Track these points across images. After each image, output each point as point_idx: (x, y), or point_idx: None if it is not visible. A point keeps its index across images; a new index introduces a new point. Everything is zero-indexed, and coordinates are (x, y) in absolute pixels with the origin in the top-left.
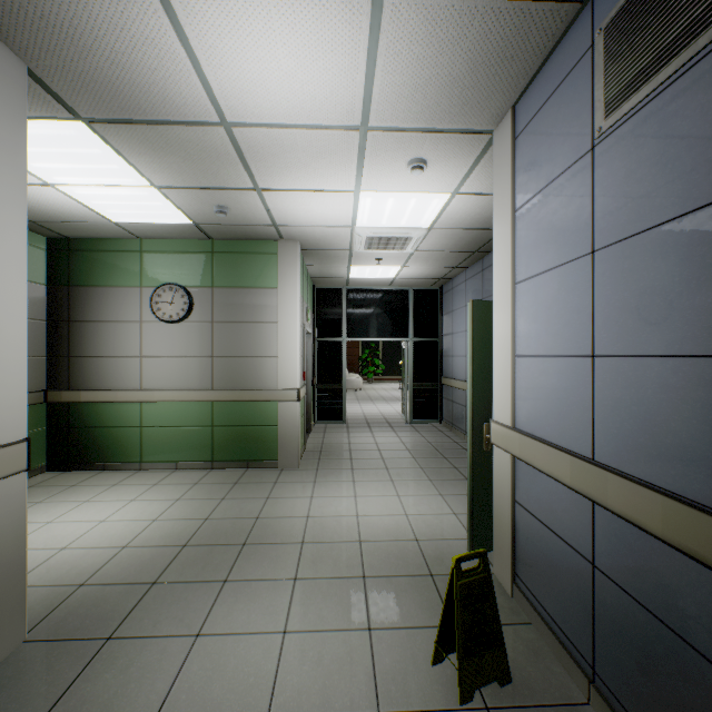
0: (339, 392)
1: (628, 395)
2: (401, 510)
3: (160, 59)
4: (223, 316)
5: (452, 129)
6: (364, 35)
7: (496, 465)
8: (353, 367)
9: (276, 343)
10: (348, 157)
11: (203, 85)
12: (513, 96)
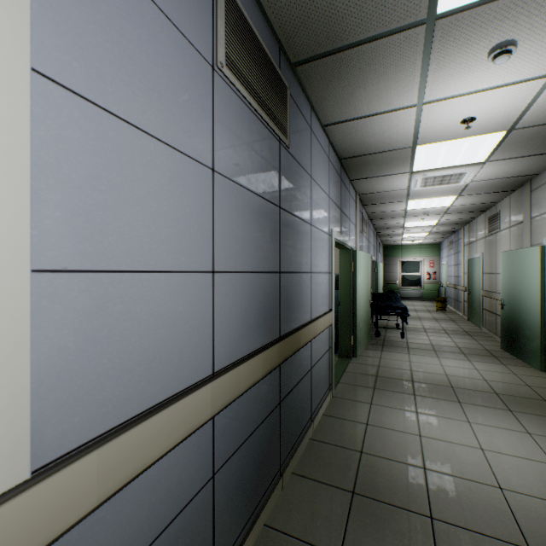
0: None
1: (236, 301)
2: None
3: None
4: None
5: None
6: None
7: None
8: None
9: None
10: None
11: None
12: None
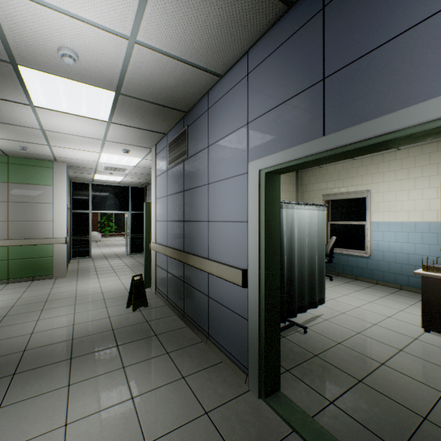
0: (88, 240)
1: (171, 230)
2: (121, 283)
3: (22, 115)
4: (16, 199)
5: (137, 145)
6: (105, 126)
7: (152, 256)
8: (94, 228)
9: (52, 214)
10: (97, 144)
11: (37, 121)
12: (155, 143)
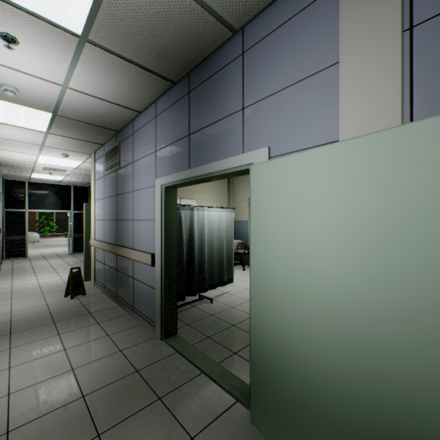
0: (24, 240)
1: (107, 227)
2: (60, 278)
3: None
4: None
5: (77, 151)
6: (43, 135)
7: (92, 251)
8: (31, 228)
9: None
10: (35, 148)
11: None
12: (94, 151)
